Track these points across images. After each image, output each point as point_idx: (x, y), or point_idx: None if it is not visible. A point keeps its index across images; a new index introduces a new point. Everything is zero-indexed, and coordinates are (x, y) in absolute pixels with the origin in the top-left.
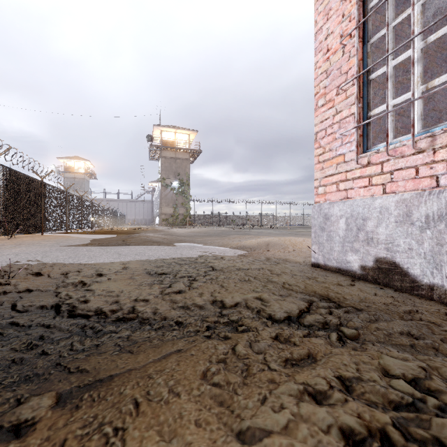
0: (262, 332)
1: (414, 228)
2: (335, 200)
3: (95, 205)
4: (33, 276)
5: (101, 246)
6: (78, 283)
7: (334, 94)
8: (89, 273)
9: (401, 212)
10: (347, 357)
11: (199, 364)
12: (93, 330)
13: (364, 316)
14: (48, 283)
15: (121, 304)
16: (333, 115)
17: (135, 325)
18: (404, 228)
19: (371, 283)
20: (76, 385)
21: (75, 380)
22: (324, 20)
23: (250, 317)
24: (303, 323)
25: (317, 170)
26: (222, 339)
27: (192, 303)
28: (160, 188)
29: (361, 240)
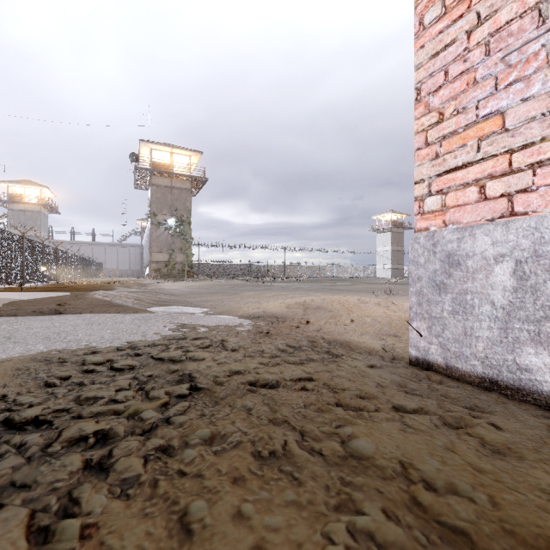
0: None
1: None
2: (474, 221)
3: (49, 249)
4: None
5: (4, 316)
6: None
7: None
8: None
9: None
10: None
11: None
12: None
13: None
14: None
15: None
16: (468, 31)
17: None
18: None
19: None
20: None
21: None
22: None
23: None
24: None
25: (422, 162)
26: None
27: None
28: (149, 227)
29: None
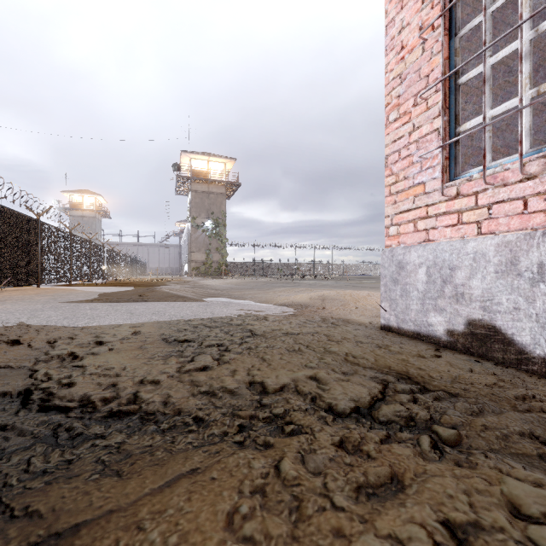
0: (320, 436)
1: (522, 281)
2: (412, 243)
3: (107, 250)
4: (8, 345)
5: (110, 302)
6: (67, 355)
7: (410, 105)
8: (85, 341)
9: (504, 259)
10: (452, 482)
11: (222, 499)
12: (70, 433)
13: (462, 405)
14: (25, 356)
15: (119, 388)
16: (409, 132)
17: (133, 425)
18: (508, 281)
19: (462, 354)
20: (15, 545)
21: (14, 536)
22: (397, 9)
23: (302, 409)
24: (378, 417)
25: (388, 205)
26: (260, 447)
27: (220, 387)
28: (189, 230)
29: (448, 296)
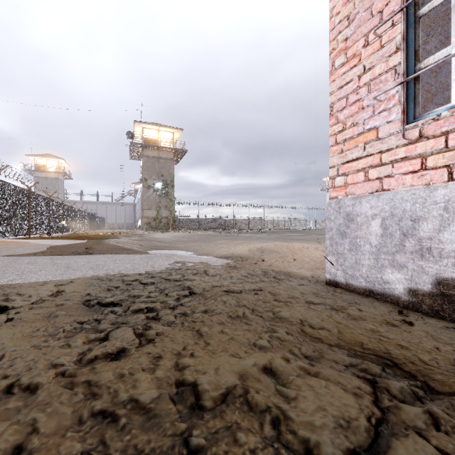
0: None
1: None
2: (362, 193)
3: (67, 207)
4: None
5: (54, 255)
6: None
7: (360, 46)
8: None
9: None
10: None
11: None
12: None
13: None
14: None
15: None
16: (359, 75)
17: None
18: None
19: (431, 318)
20: None
21: None
22: None
23: None
24: None
25: (333, 154)
26: None
27: (128, 399)
28: (142, 190)
29: (409, 251)
